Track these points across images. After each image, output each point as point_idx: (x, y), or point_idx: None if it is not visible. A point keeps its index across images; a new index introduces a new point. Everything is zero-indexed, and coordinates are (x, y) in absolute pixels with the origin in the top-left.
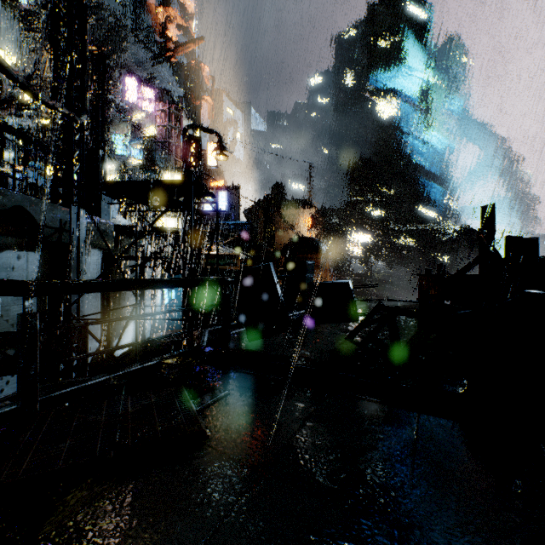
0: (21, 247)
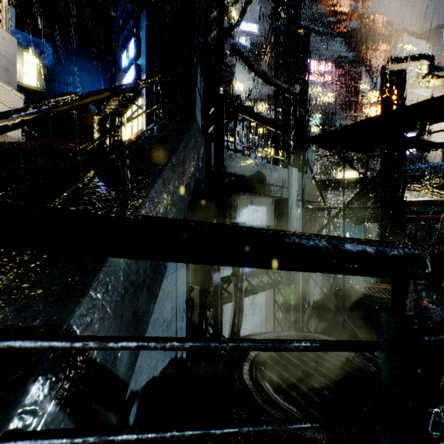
0: (258, 203)
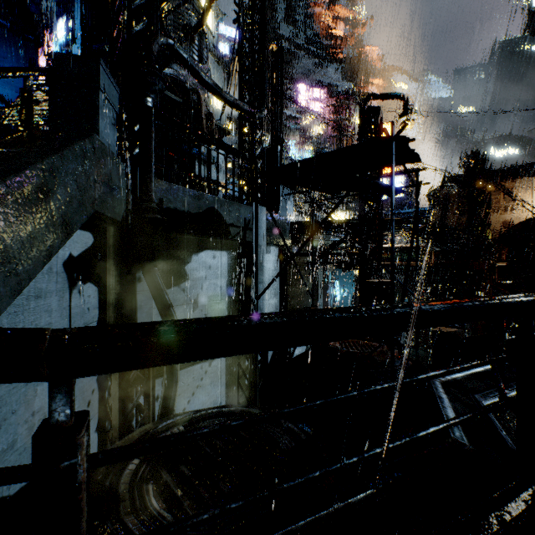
0: (216, 247)
